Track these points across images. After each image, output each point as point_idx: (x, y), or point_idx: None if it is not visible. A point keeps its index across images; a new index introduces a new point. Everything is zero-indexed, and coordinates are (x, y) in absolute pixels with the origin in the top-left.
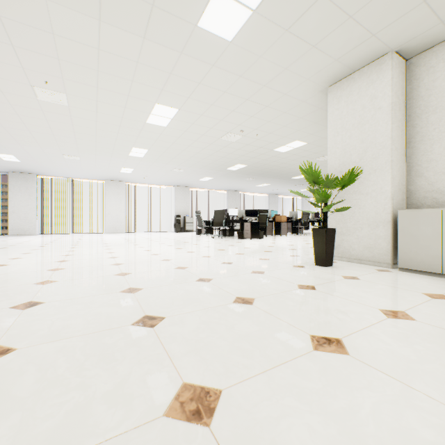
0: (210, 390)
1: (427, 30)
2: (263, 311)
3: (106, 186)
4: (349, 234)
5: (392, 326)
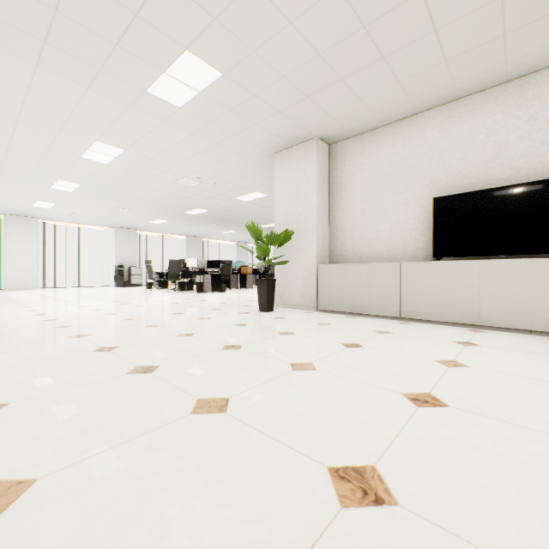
0: (153, 366)
1: (336, 130)
2: (198, 338)
3: (6, 223)
4: (290, 284)
5: (278, 338)
